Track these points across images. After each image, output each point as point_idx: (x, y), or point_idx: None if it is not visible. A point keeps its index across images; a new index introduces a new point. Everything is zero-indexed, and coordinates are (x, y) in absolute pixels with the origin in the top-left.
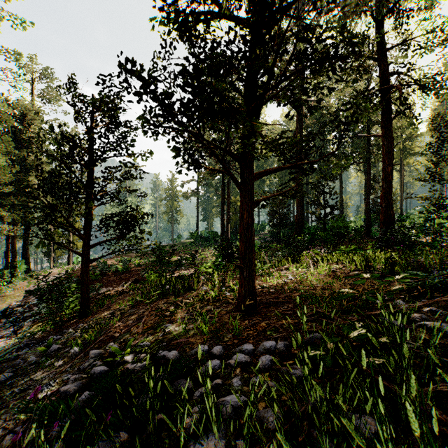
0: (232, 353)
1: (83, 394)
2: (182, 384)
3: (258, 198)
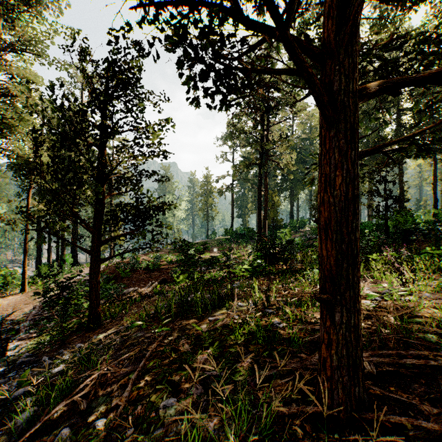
0: None
1: None
2: None
3: (297, 192)
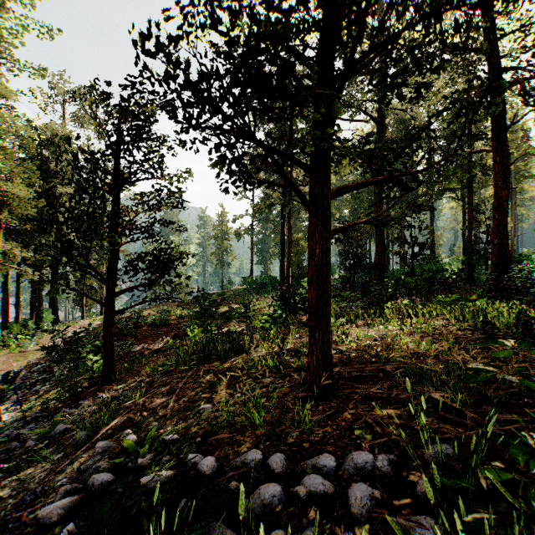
0: (301, 471)
1: (68, 525)
2: (216, 534)
3: None
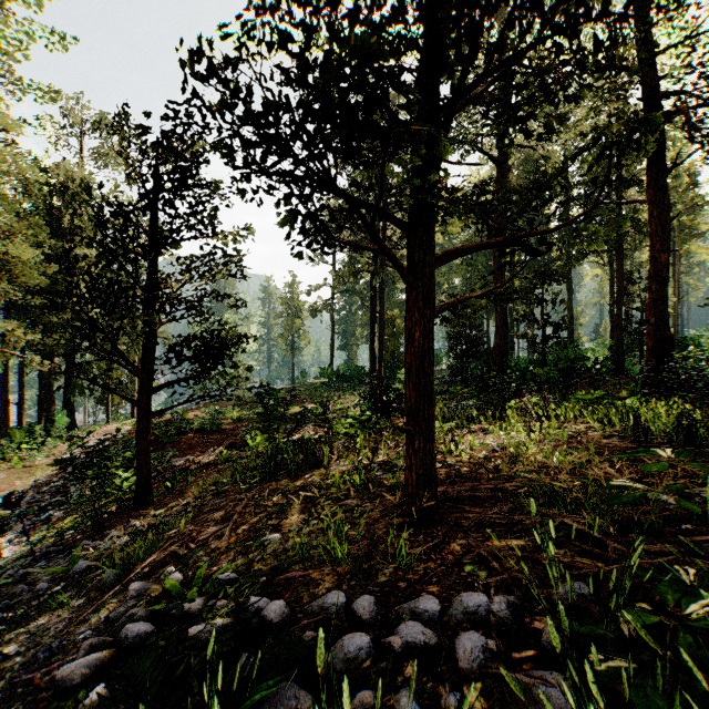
0: (396, 618)
1: (95, 689)
2: (287, 697)
3: None
